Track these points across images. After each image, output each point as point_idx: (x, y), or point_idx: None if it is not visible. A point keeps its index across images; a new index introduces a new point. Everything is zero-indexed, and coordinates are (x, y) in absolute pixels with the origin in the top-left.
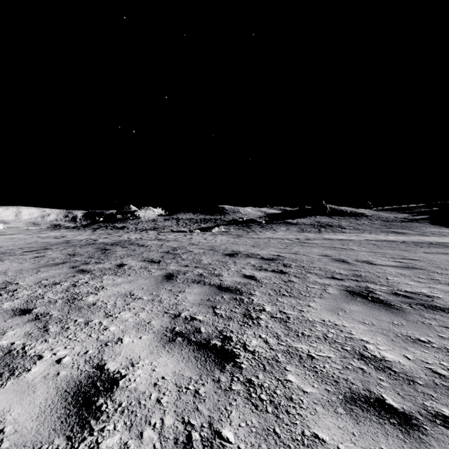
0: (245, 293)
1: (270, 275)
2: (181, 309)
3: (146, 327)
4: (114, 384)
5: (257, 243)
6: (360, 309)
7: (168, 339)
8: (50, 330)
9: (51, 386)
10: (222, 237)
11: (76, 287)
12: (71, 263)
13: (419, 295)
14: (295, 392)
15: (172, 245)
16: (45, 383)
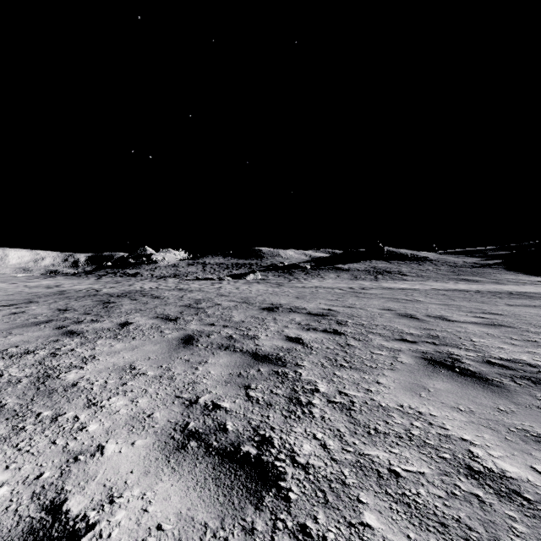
0: (289, 364)
1: (321, 337)
2: (200, 391)
3: (144, 423)
4: None
5: (302, 294)
6: (449, 387)
7: (176, 446)
8: None
9: None
10: (258, 286)
11: (56, 358)
12: (58, 322)
13: (521, 364)
14: None
15: (195, 297)
16: None
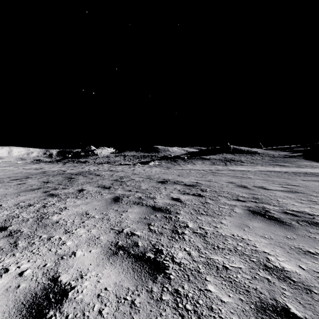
0: (172, 212)
1: (191, 198)
2: (124, 226)
3: (95, 241)
4: (64, 296)
5: (181, 173)
6: (261, 225)
7: (112, 253)
8: (19, 245)
9: (10, 298)
10: (156, 169)
11: (45, 208)
12: (44, 189)
13: (303, 214)
14: (214, 302)
15: (120, 175)
16: (6, 295)
